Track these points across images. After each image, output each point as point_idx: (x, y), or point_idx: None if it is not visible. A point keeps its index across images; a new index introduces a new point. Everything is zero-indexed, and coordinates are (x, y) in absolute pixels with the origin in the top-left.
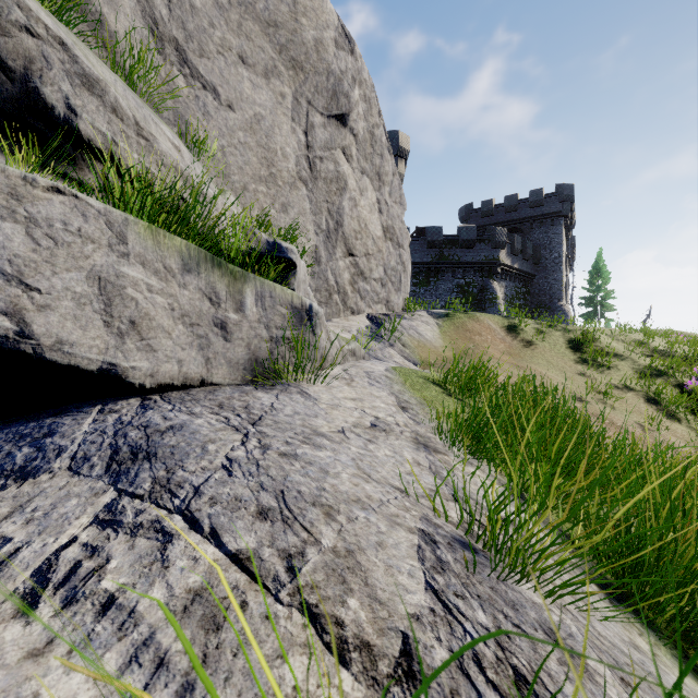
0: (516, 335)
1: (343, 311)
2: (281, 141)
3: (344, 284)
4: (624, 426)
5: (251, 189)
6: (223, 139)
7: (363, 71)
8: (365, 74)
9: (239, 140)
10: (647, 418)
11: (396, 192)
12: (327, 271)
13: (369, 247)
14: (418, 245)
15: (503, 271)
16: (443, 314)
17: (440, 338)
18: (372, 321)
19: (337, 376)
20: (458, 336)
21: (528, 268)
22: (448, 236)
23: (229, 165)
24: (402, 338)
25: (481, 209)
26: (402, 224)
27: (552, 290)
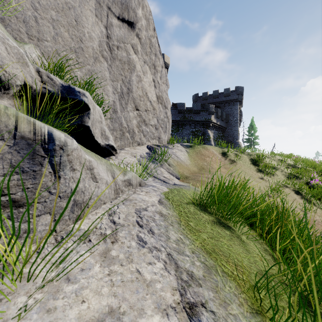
0: (226, 157)
1: (132, 143)
2: (88, 27)
3: (132, 126)
4: (295, 212)
5: (62, 54)
6: (35, 11)
7: (145, 0)
8: (146, 3)
9: (51, 16)
10: (301, 204)
11: (164, 77)
12: (121, 117)
13: (148, 106)
14: (173, 112)
15: (212, 125)
16: (189, 146)
17: (188, 159)
18: (150, 149)
19: (94, 234)
20: (198, 158)
21: (223, 124)
22: (188, 107)
23: (42, 32)
24: (168, 160)
25: (202, 96)
26: (167, 95)
27: (234, 135)
